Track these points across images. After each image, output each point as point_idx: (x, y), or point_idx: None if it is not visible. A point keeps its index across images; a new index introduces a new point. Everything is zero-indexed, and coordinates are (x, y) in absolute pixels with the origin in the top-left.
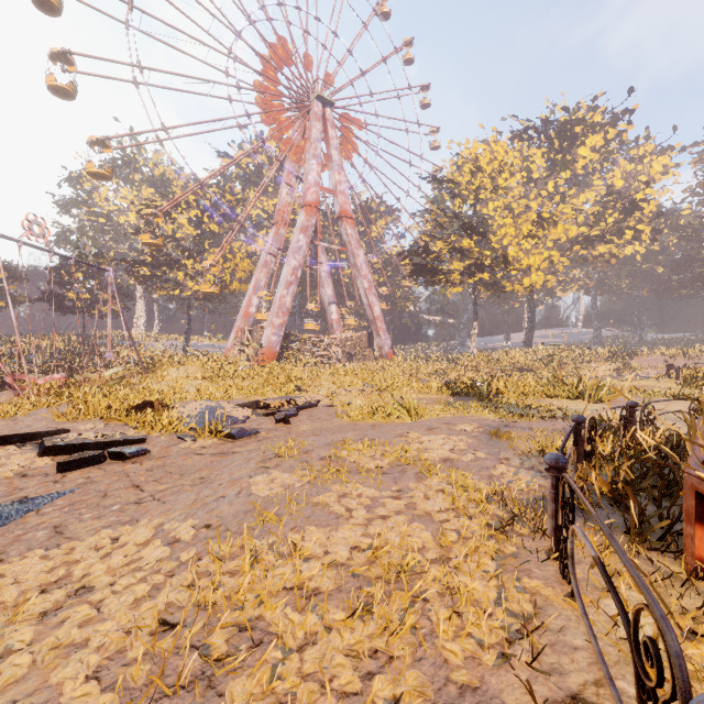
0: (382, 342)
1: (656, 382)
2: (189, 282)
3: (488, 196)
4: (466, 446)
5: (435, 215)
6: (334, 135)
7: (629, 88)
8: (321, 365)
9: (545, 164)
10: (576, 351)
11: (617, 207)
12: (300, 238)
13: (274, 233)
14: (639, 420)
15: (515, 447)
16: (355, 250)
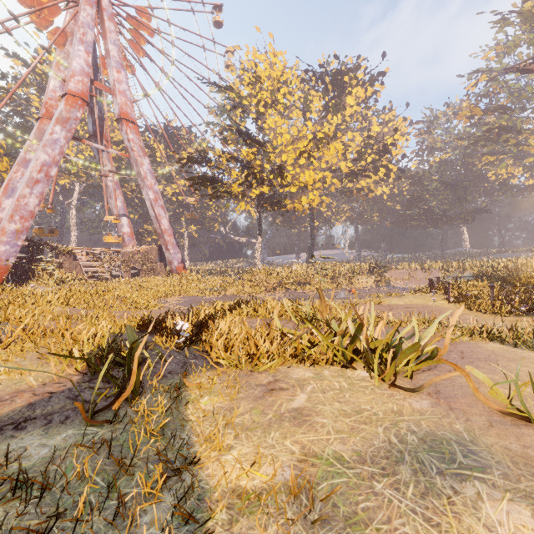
0: (171, 256)
1: (424, 298)
2: None
3: (269, 111)
4: None
5: (221, 129)
6: (113, 29)
7: (383, 53)
8: (80, 282)
9: (321, 107)
10: (345, 265)
11: (374, 149)
12: (56, 129)
13: (37, 128)
14: None
15: None
16: (139, 157)
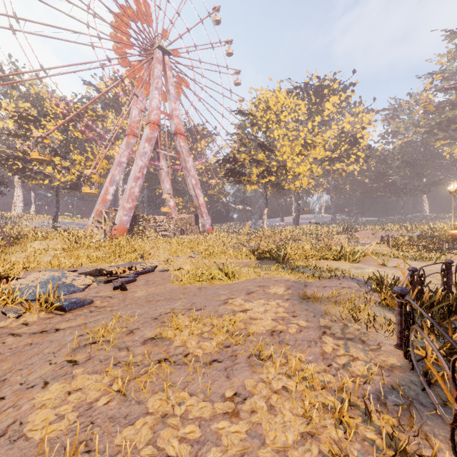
0: (205, 221)
1: (376, 247)
2: (57, 174)
3: (274, 126)
4: (285, 311)
5: (240, 136)
6: (171, 76)
7: (353, 70)
8: (161, 238)
9: (306, 111)
10: (325, 228)
11: (347, 141)
12: (146, 145)
13: (126, 142)
14: (416, 282)
15: (325, 309)
16: (186, 157)
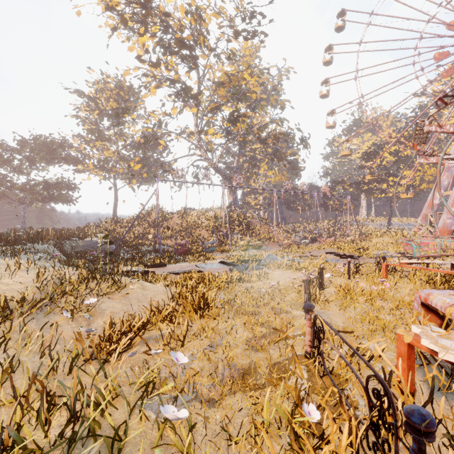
0: None
1: None
2: (390, 189)
3: None
4: None
5: None
6: None
7: None
8: None
9: None
10: None
11: None
12: None
13: None
14: None
15: None
16: None
